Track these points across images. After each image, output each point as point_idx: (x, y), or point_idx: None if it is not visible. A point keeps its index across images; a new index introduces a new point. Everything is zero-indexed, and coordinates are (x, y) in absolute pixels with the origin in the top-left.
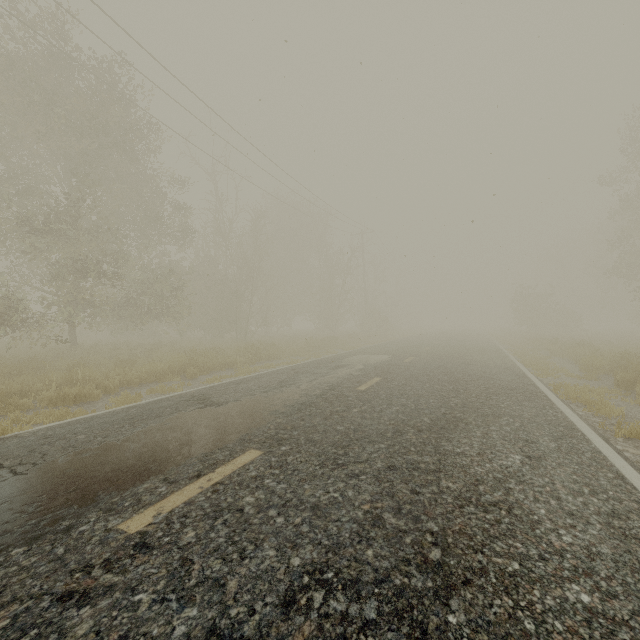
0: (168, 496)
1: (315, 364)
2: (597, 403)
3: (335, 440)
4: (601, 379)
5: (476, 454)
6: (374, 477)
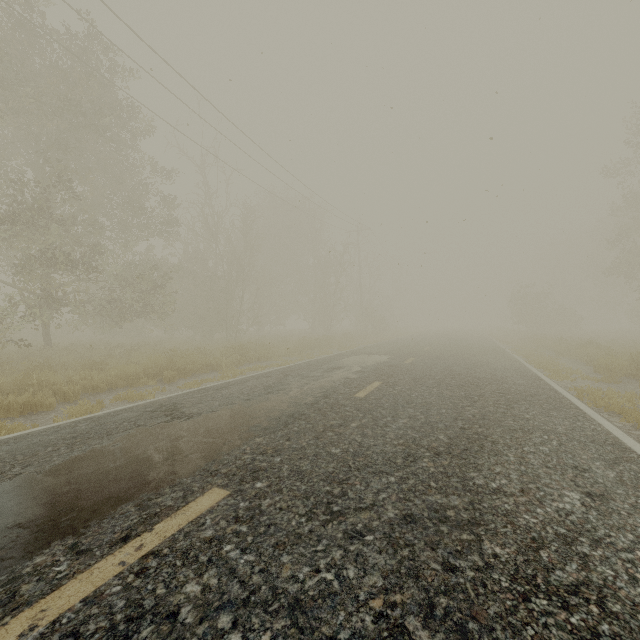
0: (64, 584)
1: (308, 366)
2: (634, 412)
3: (329, 470)
4: (621, 382)
5: (519, 491)
6: (385, 537)
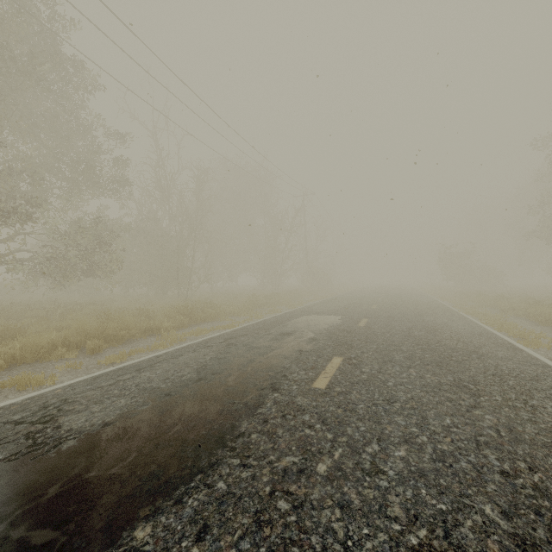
0: None
1: (255, 330)
2: None
3: None
4: None
5: None
6: None
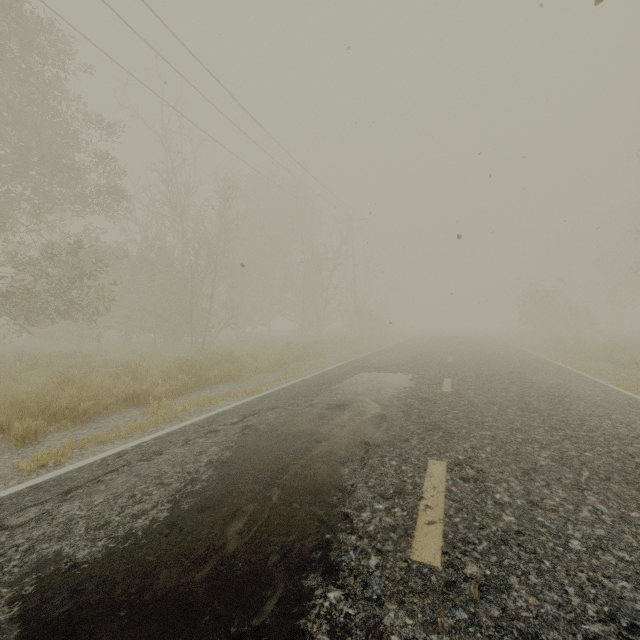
0: None
1: (290, 398)
2: None
3: None
4: None
5: None
6: None
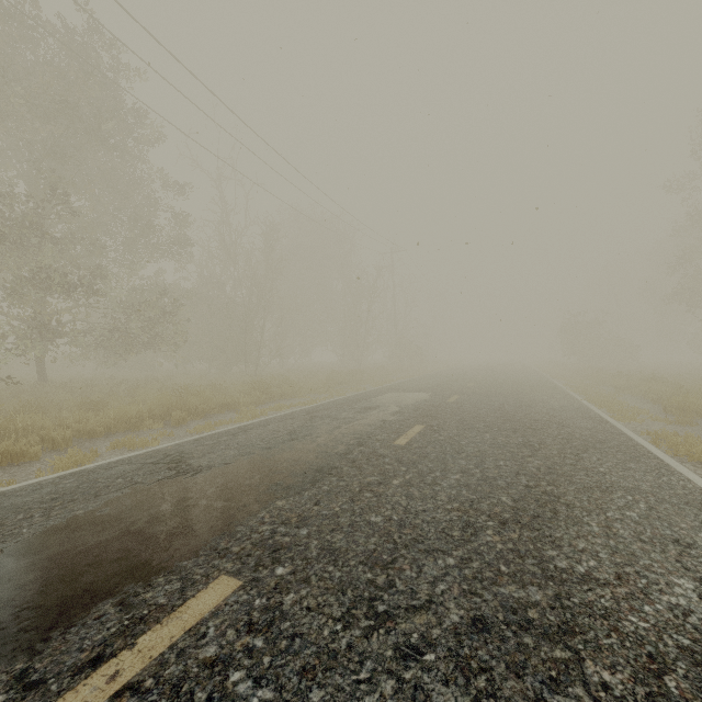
0: None
1: (338, 405)
2: None
3: (369, 548)
4: (697, 424)
5: (614, 578)
6: (451, 656)
